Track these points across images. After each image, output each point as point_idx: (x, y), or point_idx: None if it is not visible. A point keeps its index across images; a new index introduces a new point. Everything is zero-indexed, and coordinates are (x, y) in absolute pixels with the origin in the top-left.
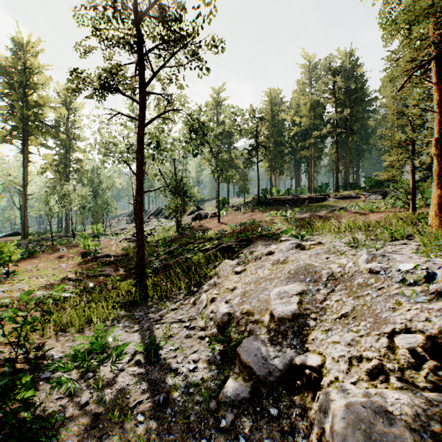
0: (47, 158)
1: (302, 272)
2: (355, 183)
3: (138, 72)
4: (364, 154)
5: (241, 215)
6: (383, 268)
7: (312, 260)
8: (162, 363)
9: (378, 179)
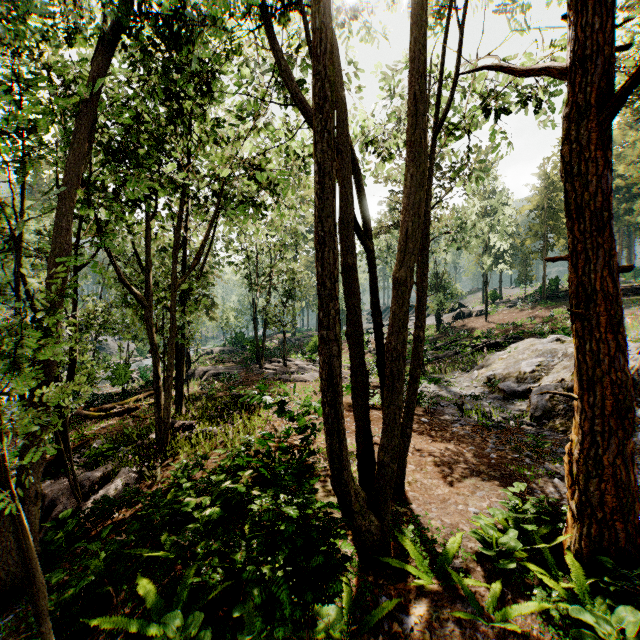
0: None
1: (546, 352)
2: None
3: None
4: None
5: (516, 313)
6: None
7: (559, 347)
8: (455, 391)
9: None
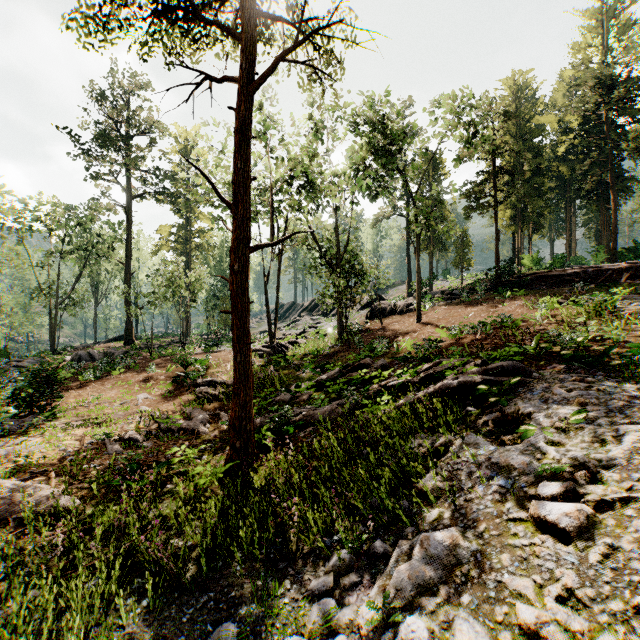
0: (162, 231)
1: None
2: None
3: None
4: None
5: (464, 308)
6: None
7: None
8: None
9: None
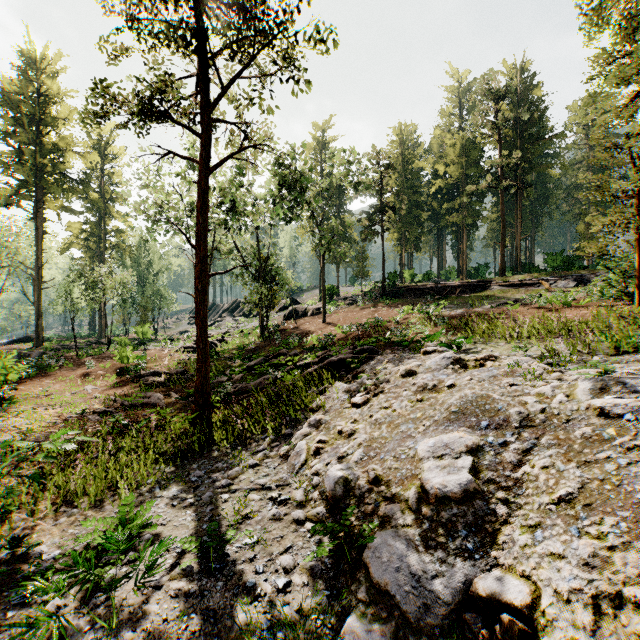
0: (73, 228)
1: (471, 410)
2: (529, 263)
3: (199, 87)
4: (542, 220)
5: (358, 312)
6: (629, 408)
7: (486, 388)
8: (230, 573)
9: (566, 257)
